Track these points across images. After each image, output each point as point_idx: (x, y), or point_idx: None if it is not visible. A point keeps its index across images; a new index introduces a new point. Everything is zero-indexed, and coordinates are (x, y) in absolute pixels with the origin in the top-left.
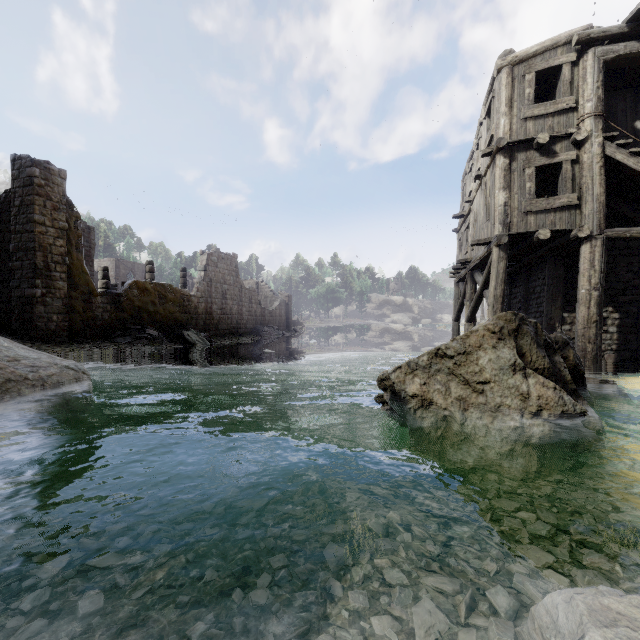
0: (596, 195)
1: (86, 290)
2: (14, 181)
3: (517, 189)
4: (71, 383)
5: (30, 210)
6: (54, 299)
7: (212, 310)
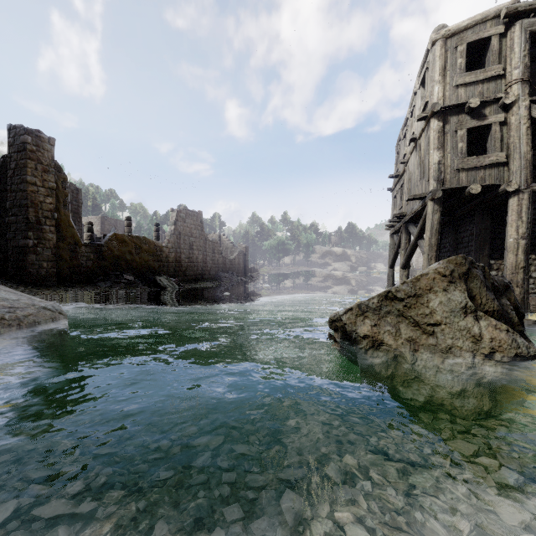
0: (523, 153)
1: (72, 241)
2: (10, 147)
3: (450, 149)
4: (47, 322)
5: (23, 172)
6: (44, 249)
7: (181, 259)
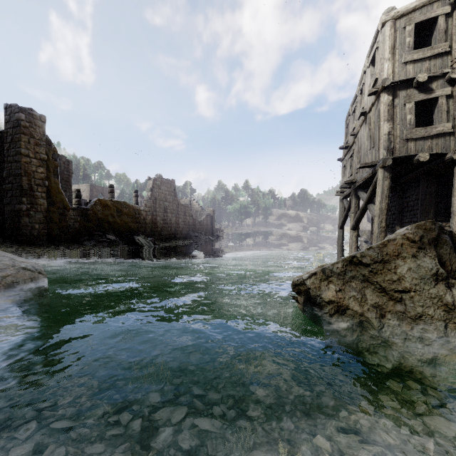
0: None
1: (61, 206)
2: (6, 124)
3: (399, 121)
4: (26, 282)
5: (18, 145)
6: (36, 212)
7: (156, 221)
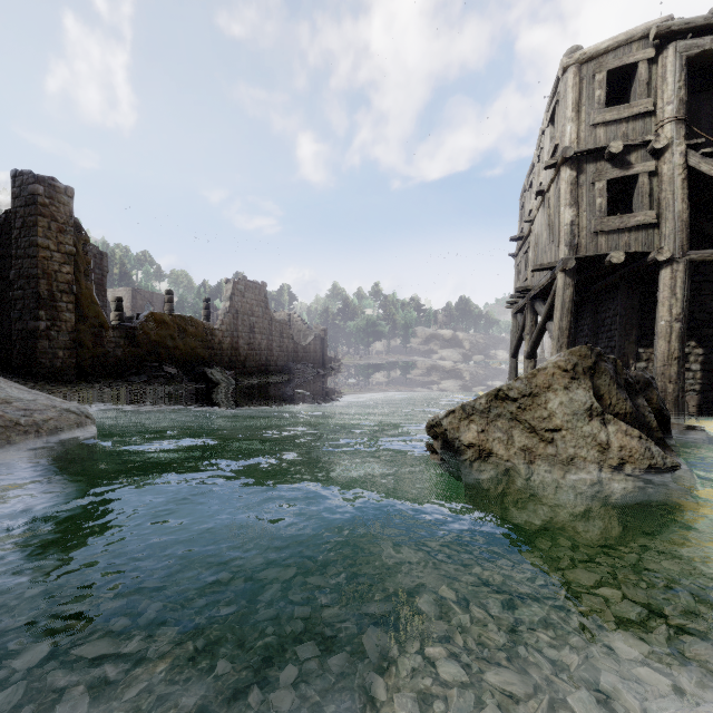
0: (678, 212)
1: (96, 323)
2: (15, 200)
3: (586, 206)
4: (71, 429)
5: (33, 232)
6: (60, 333)
7: (238, 345)
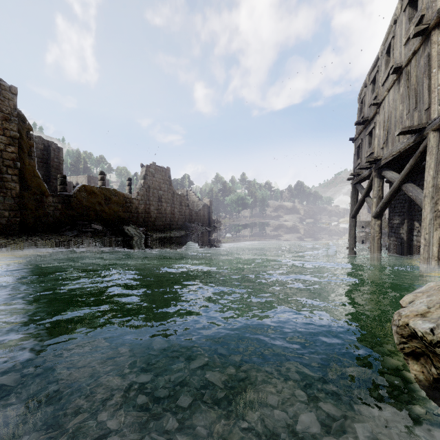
0: None
1: (38, 191)
2: None
3: None
4: None
5: None
6: (6, 198)
7: (150, 210)
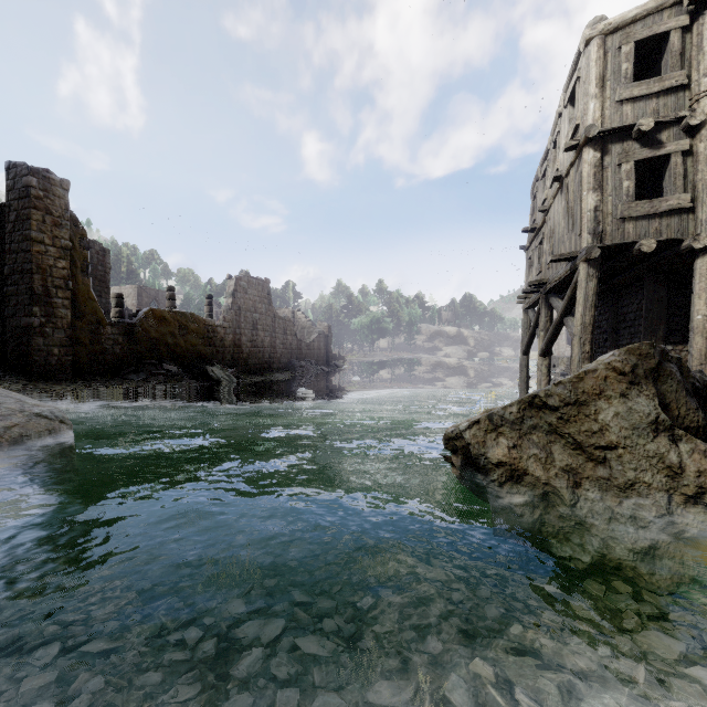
0: None
1: (94, 319)
2: (9, 193)
3: (611, 190)
4: (41, 436)
5: (26, 226)
6: (55, 329)
7: (241, 342)
